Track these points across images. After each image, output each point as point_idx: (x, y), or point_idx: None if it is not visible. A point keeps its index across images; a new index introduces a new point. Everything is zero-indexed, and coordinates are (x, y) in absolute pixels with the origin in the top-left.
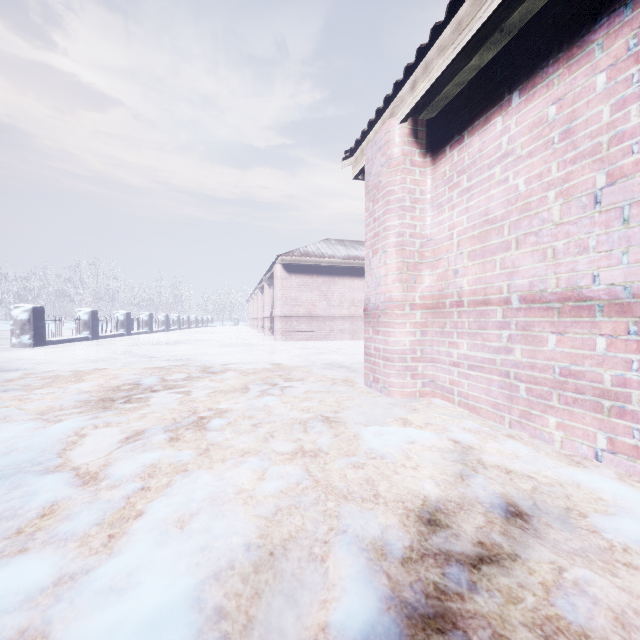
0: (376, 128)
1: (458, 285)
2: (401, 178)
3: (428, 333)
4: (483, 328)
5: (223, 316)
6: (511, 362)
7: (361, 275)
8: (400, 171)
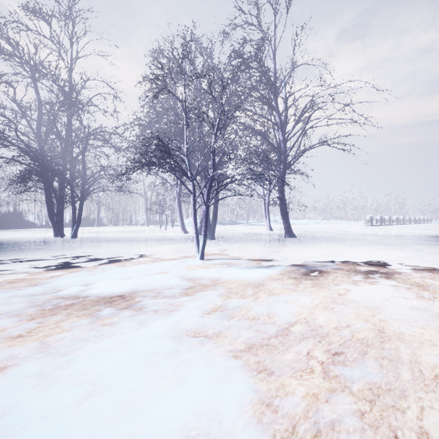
0: None
1: None
2: None
3: None
4: None
5: None
6: None
7: None
8: None
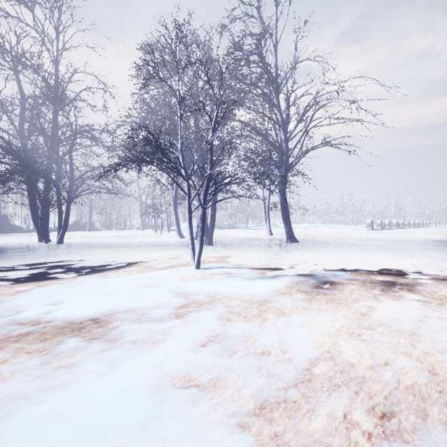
0: None
1: None
2: None
3: None
4: None
5: (439, 220)
6: None
7: None
8: None
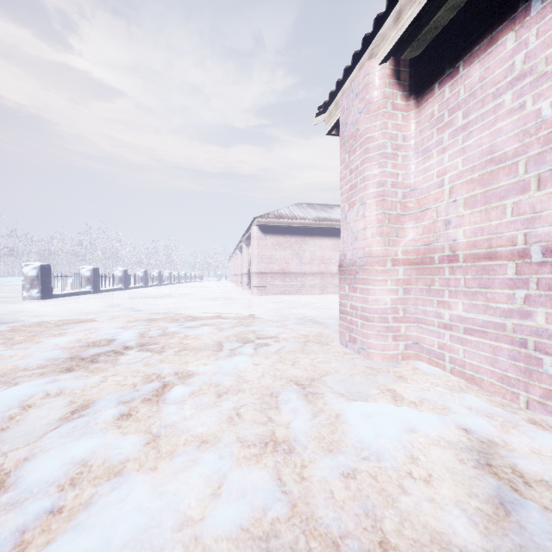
0: (352, 76)
1: (451, 237)
2: (382, 123)
3: (411, 291)
4: (486, 286)
5: (209, 273)
6: (529, 329)
7: (330, 235)
8: (381, 115)
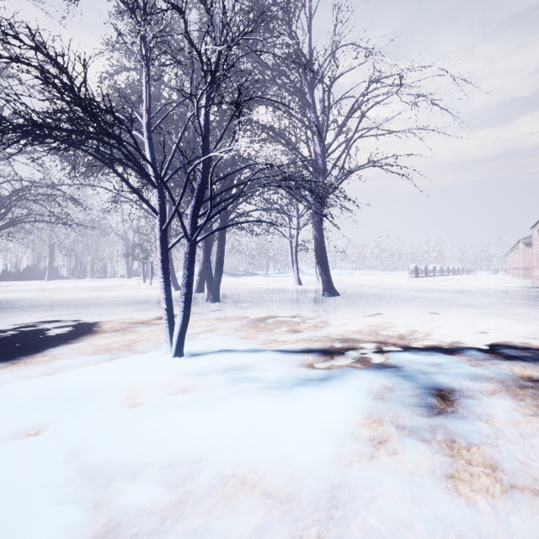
0: (534, 228)
1: None
2: (536, 242)
3: None
4: None
5: (480, 266)
6: None
7: None
8: (536, 241)
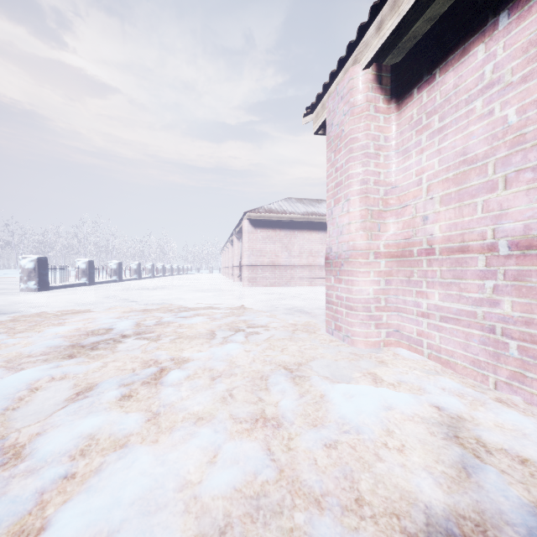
0: (338, 80)
1: (428, 232)
2: (365, 125)
3: (393, 282)
4: (459, 277)
5: (201, 265)
6: (497, 316)
7: (318, 229)
8: (364, 118)
